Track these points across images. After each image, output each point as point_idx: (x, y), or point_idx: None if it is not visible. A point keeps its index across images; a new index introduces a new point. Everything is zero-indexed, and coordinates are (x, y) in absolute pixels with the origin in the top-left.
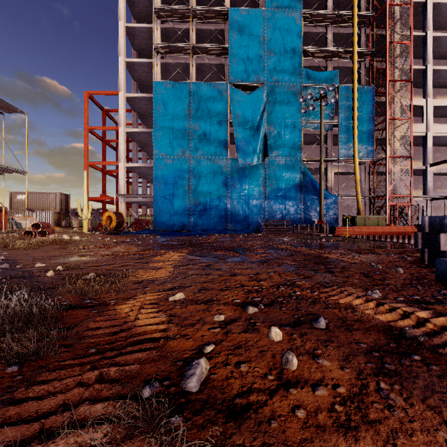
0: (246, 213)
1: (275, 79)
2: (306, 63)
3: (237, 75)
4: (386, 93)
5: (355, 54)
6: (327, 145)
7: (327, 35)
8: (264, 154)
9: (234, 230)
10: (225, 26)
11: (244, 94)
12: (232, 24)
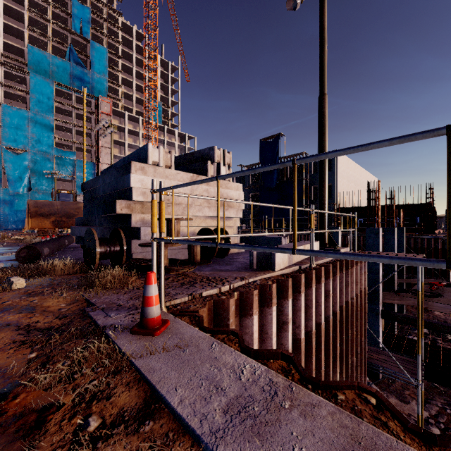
0: (16, 219)
1: (37, 150)
2: (60, 141)
3: (9, 143)
4: (99, 168)
5: (84, 147)
6: (72, 186)
7: (73, 130)
8: (29, 188)
9: (5, 229)
10: (0, 108)
11: (14, 154)
12: (5, 113)
